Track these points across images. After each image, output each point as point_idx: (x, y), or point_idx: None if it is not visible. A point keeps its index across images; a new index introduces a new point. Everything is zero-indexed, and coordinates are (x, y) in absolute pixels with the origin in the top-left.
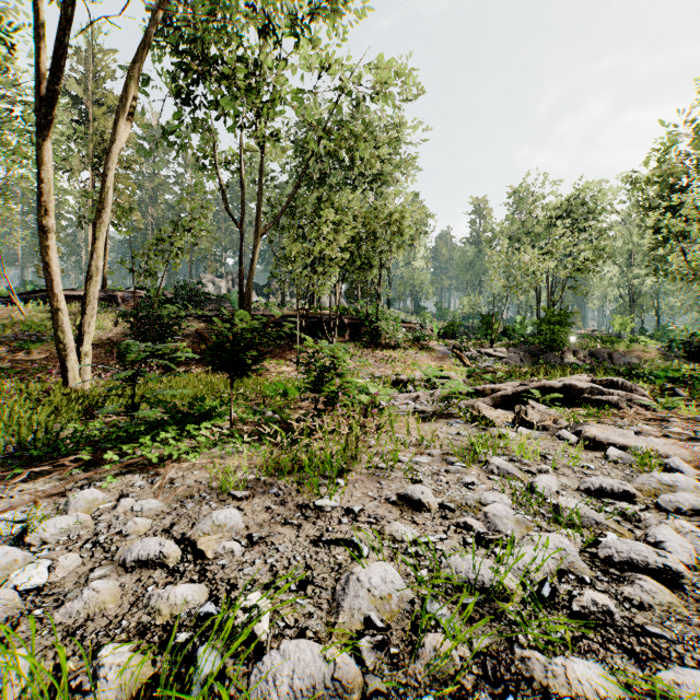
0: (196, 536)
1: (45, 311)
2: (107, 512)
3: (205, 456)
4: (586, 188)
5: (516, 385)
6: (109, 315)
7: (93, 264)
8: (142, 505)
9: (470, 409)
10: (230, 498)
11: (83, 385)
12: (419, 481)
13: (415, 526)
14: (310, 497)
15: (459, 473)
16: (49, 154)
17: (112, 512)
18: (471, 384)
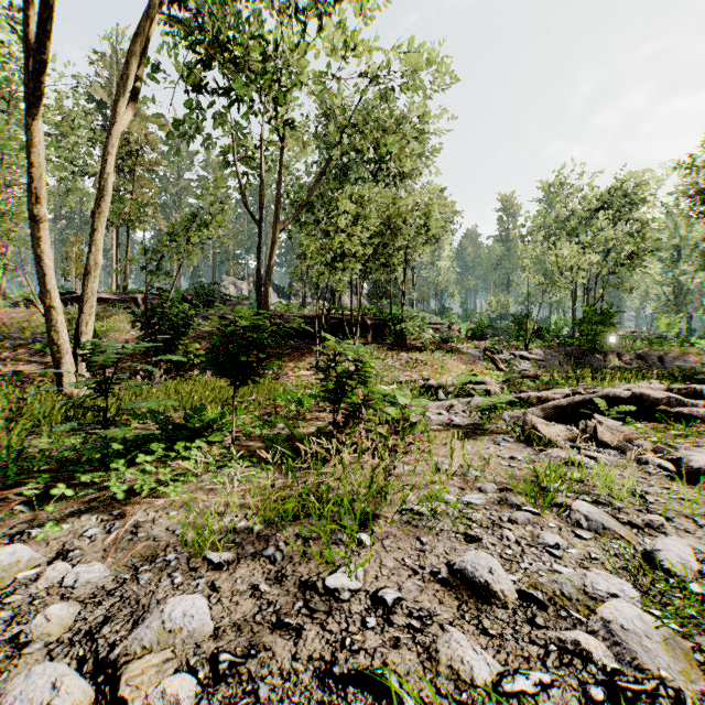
0: (128, 655)
1: (65, 313)
2: (25, 587)
3: (191, 487)
4: (628, 178)
5: (567, 393)
6: (128, 317)
7: (91, 257)
8: (78, 575)
9: (517, 422)
10: (204, 564)
11: (80, 391)
12: (476, 539)
13: (487, 641)
14: (319, 566)
15: (531, 523)
16: (41, 135)
17: (29, 588)
18: (509, 390)
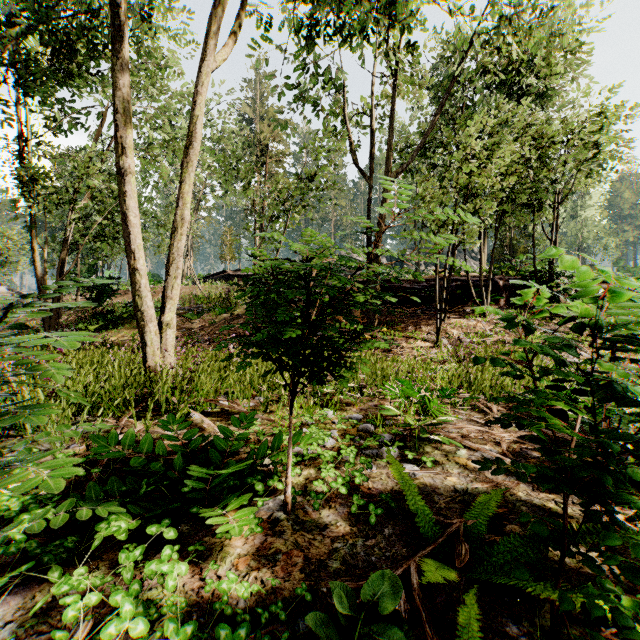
0: None
1: (214, 287)
2: None
3: None
4: None
5: None
6: None
7: (177, 213)
8: None
9: None
10: None
11: (163, 363)
12: None
13: None
14: None
15: None
16: (121, 77)
17: None
18: None
